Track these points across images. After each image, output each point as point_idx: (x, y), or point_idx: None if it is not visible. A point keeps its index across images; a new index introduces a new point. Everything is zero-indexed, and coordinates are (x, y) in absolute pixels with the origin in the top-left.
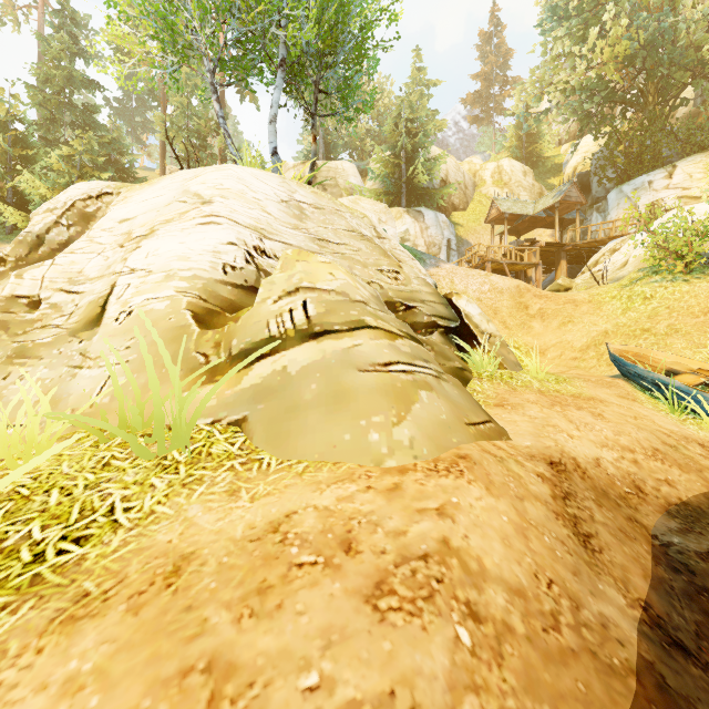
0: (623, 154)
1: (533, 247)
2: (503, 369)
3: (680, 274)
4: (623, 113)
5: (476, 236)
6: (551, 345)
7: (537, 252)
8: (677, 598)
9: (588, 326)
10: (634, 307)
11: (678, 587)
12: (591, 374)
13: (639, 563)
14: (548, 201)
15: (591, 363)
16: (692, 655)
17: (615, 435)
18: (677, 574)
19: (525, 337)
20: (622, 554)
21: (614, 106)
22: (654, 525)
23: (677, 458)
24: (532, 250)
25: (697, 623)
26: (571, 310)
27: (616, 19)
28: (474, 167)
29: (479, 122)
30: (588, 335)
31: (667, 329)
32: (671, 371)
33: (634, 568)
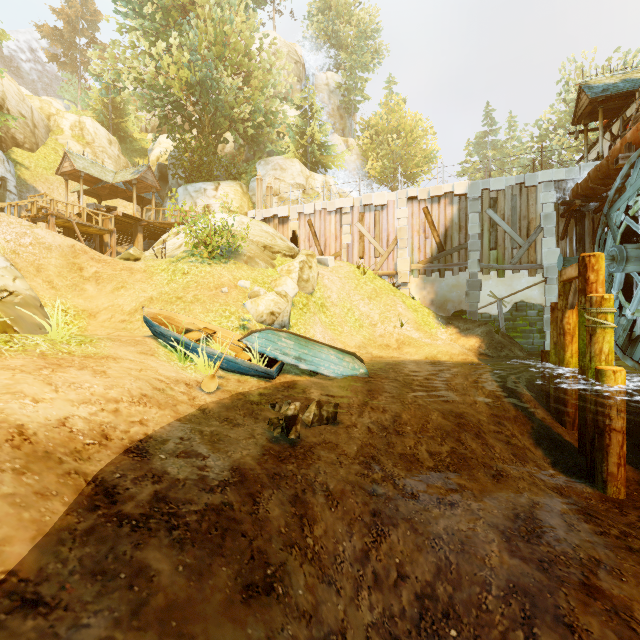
0: (189, 161)
1: (108, 214)
2: (12, 332)
3: (207, 259)
4: (190, 129)
5: (49, 186)
6: (103, 308)
7: (113, 219)
8: (72, 541)
9: (139, 292)
10: (176, 279)
11: (85, 527)
12: (132, 335)
13: (39, 523)
14: (128, 175)
15: (136, 325)
16: (44, 603)
17: (106, 390)
18: (94, 512)
19: (76, 299)
20: (13, 524)
21: (185, 120)
22: (101, 469)
23: (161, 398)
24: (108, 217)
25: (82, 557)
26: (126, 277)
27: (180, 47)
28: (49, 109)
29: (61, 64)
30: (138, 300)
31: (193, 298)
32: (189, 330)
33: (23, 534)
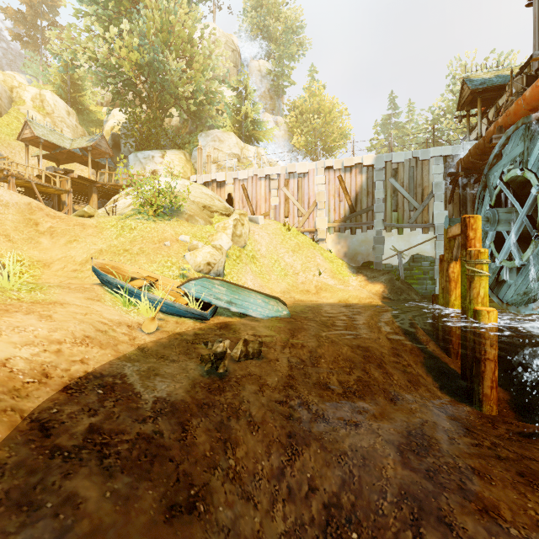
0: (139, 131)
1: (65, 176)
2: None
3: (153, 216)
4: (140, 104)
5: (11, 150)
6: (57, 259)
7: (69, 181)
8: (1, 475)
9: (90, 245)
10: (124, 234)
11: (15, 460)
12: (82, 283)
13: None
14: (83, 142)
15: (87, 274)
16: None
17: (50, 332)
18: (27, 446)
19: (32, 251)
20: None
21: (136, 96)
22: (39, 405)
23: (103, 339)
24: (64, 178)
25: (10, 490)
26: (78, 231)
27: (131, 33)
28: (11, 82)
29: (24, 43)
30: (89, 252)
31: (139, 250)
32: (134, 278)
33: None
